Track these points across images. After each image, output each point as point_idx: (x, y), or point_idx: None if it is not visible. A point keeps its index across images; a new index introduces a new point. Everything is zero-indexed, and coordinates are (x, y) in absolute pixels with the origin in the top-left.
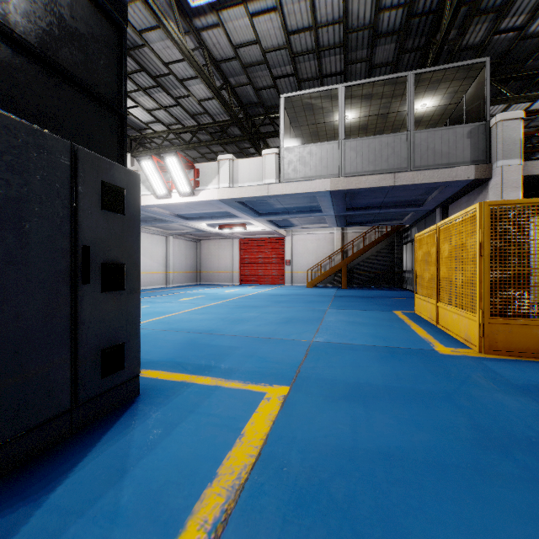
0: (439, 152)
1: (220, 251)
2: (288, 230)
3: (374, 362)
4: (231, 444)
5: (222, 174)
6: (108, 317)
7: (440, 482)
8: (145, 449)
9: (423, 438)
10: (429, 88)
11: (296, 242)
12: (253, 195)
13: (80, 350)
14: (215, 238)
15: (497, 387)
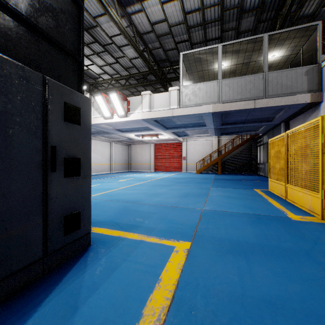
0: (285, 85)
1: (142, 151)
2: (184, 138)
3: (247, 225)
4: (152, 287)
5: (144, 103)
6: (69, 194)
7: None
8: (91, 289)
9: (295, 288)
10: (277, 44)
11: (189, 145)
12: (163, 116)
13: (49, 217)
14: (139, 143)
15: None
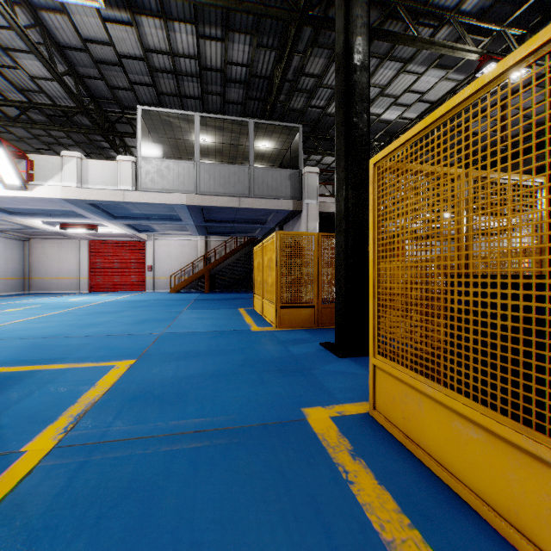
0: (271, 186)
1: (61, 253)
2: (150, 234)
3: (205, 340)
4: (87, 390)
5: (68, 172)
6: None
7: (213, 380)
8: (12, 404)
9: (215, 367)
10: (266, 135)
11: (158, 247)
12: (107, 199)
13: None
14: (53, 238)
15: (270, 343)
